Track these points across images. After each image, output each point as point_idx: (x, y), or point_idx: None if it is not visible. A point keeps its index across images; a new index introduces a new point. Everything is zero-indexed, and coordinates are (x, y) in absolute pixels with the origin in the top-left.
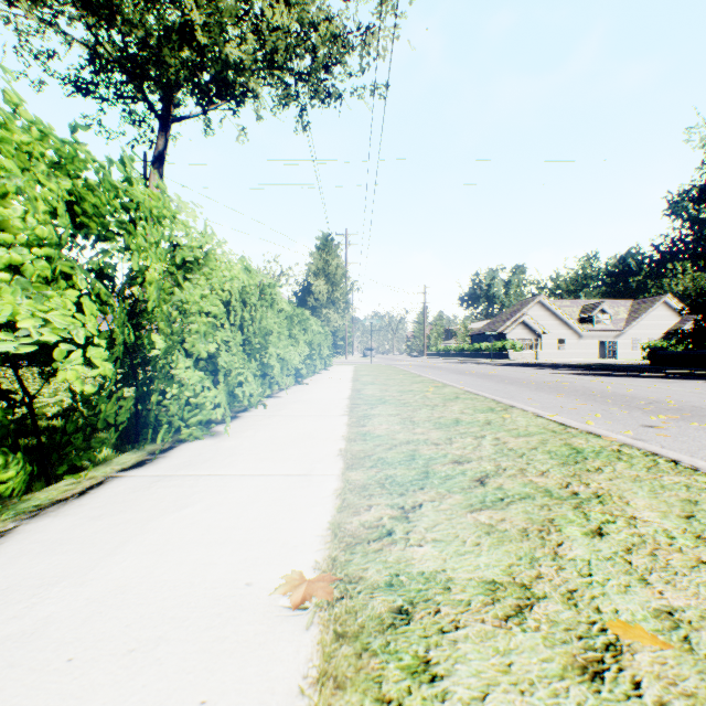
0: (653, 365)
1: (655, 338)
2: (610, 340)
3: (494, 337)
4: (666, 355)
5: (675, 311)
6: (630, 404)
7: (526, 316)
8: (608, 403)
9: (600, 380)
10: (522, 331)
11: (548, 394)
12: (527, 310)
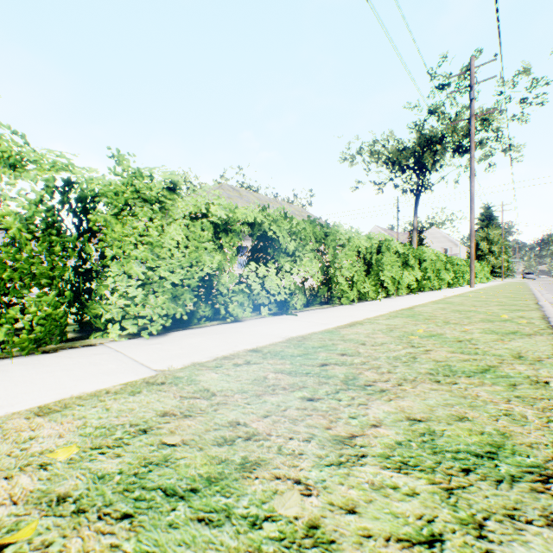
0: None
1: None
2: None
3: None
4: None
5: None
6: None
7: None
8: None
9: None
10: None
11: None
12: None
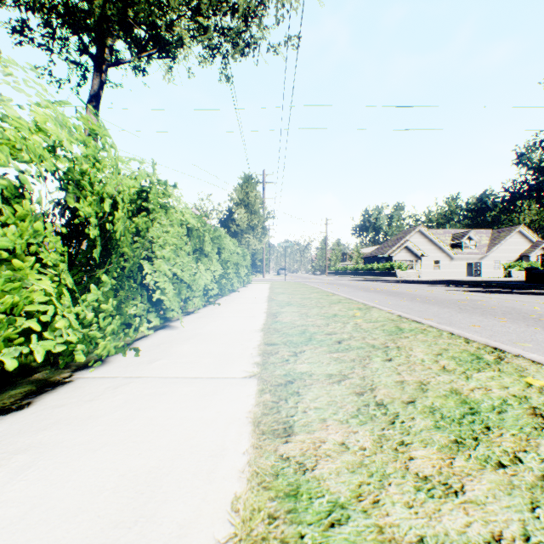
0: (529, 282)
1: (512, 260)
2: (476, 261)
3: (383, 259)
4: (541, 274)
5: (527, 238)
6: None
7: (409, 242)
8: None
9: (507, 297)
10: (405, 254)
11: (485, 317)
12: (409, 237)
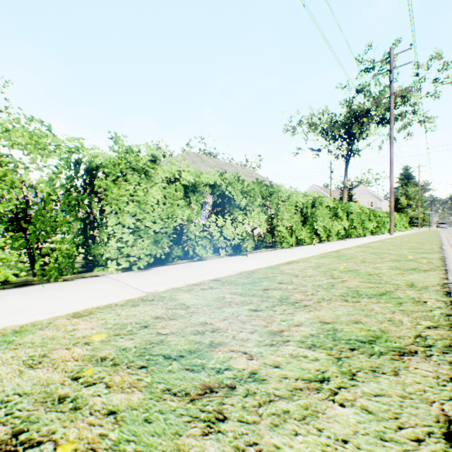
0: None
1: None
2: None
3: None
4: None
5: None
6: None
7: None
8: None
9: None
10: None
11: None
12: None
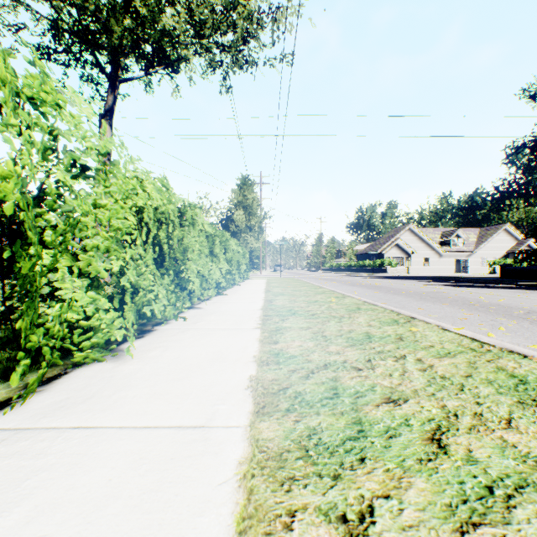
0: (503, 278)
1: (498, 257)
2: (463, 258)
3: (375, 256)
4: (514, 270)
5: (513, 236)
6: (511, 313)
7: (399, 239)
8: (491, 312)
9: (469, 290)
10: (396, 251)
11: (434, 304)
12: (400, 235)
